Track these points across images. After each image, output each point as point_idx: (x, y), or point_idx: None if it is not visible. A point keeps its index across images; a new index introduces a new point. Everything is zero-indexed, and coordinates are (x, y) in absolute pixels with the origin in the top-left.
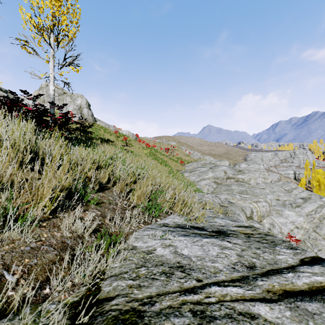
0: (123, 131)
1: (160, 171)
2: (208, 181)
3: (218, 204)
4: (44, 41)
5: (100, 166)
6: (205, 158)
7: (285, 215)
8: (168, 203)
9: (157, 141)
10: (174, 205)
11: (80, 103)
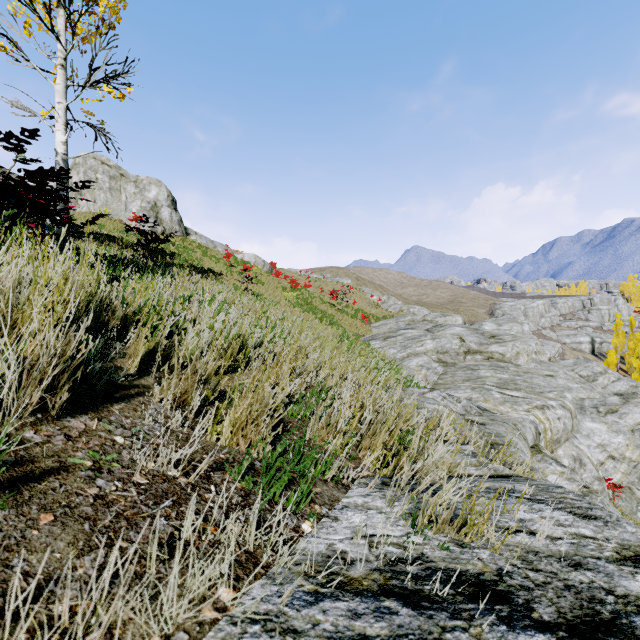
0: (244, 255)
1: (319, 337)
2: (425, 358)
3: (460, 416)
4: (48, 32)
5: (136, 320)
6: (412, 311)
7: (584, 431)
8: (341, 437)
9: (313, 278)
10: (362, 443)
11: (155, 196)
